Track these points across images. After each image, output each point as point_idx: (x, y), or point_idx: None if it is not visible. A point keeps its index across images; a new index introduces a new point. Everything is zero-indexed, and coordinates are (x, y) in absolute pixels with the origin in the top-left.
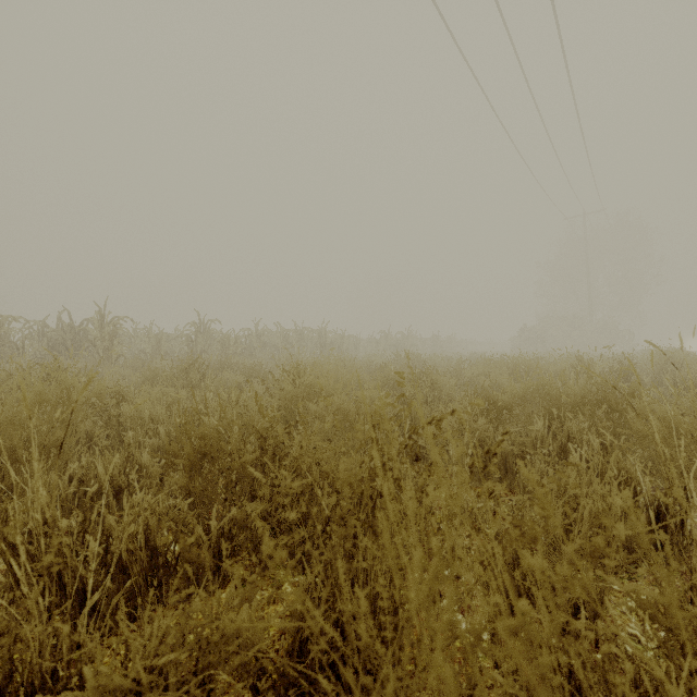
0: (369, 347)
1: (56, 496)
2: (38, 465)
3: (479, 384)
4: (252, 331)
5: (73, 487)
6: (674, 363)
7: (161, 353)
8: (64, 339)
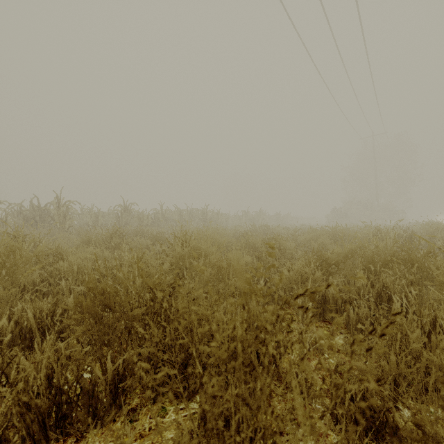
0: (235, 221)
1: None
2: None
3: (310, 246)
4: (158, 210)
5: (11, 326)
6: (440, 231)
7: (98, 225)
8: (34, 215)
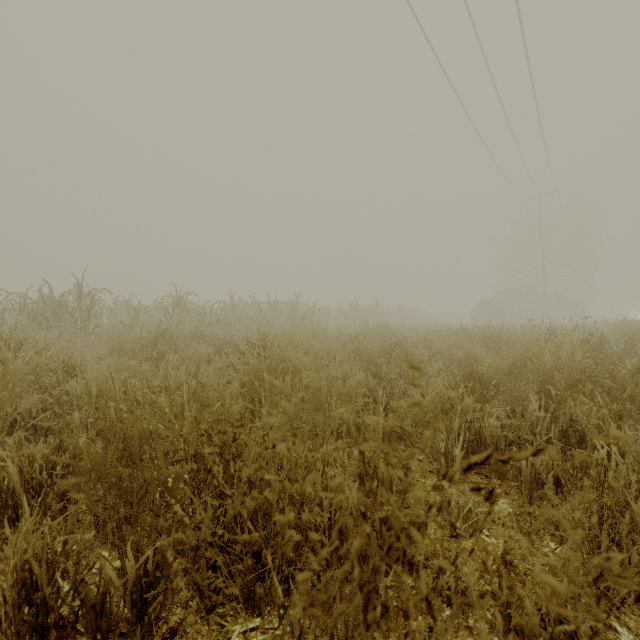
0: (339, 319)
1: None
2: None
3: (450, 355)
4: (227, 303)
5: None
6: None
7: (139, 324)
8: (45, 310)
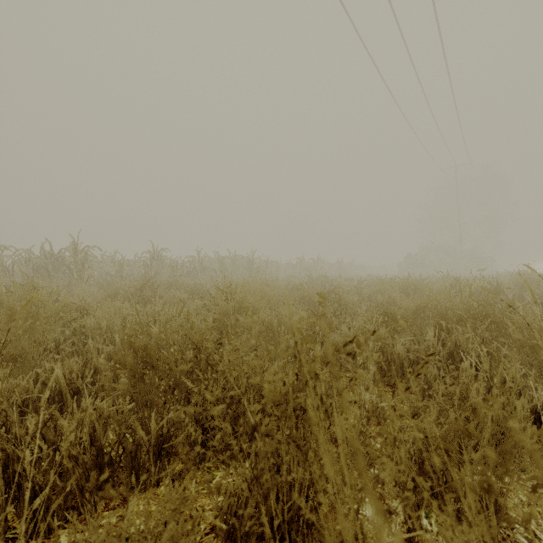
0: (288, 271)
1: (22, 396)
2: (3, 372)
3: (376, 300)
4: (195, 258)
5: (38, 389)
6: (532, 283)
7: (123, 275)
8: (46, 264)
